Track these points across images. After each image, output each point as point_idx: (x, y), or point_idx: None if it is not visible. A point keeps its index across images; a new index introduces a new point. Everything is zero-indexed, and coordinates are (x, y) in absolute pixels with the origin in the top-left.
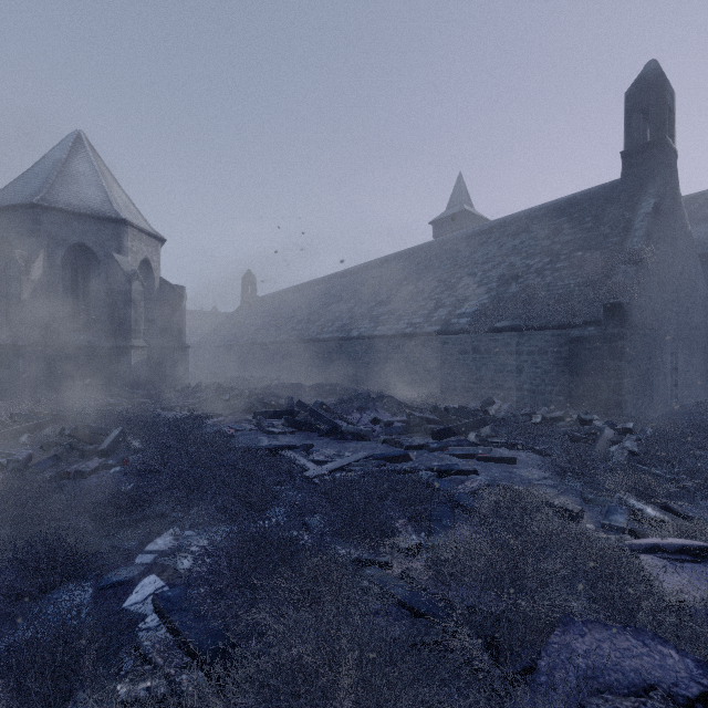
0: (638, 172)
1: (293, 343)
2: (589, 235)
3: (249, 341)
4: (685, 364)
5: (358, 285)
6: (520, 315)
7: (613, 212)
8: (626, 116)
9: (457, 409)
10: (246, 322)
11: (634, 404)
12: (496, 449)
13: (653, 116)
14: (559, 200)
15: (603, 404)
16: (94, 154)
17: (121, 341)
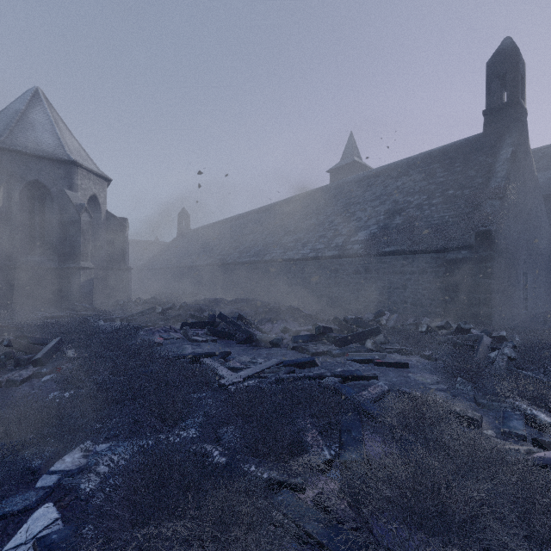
0: (497, 126)
1: (218, 266)
2: (458, 177)
3: (183, 264)
4: (533, 282)
5: (271, 219)
6: (404, 242)
7: (477, 159)
8: (487, 82)
9: (355, 320)
10: (180, 249)
11: (499, 314)
12: (390, 355)
13: (509, 82)
14: (432, 150)
15: (475, 315)
16: (50, 107)
17: (71, 263)
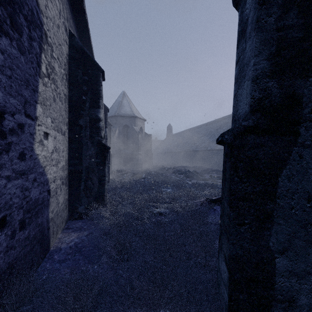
0: None
1: (186, 152)
2: None
3: (170, 151)
4: None
5: (212, 129)
6: None
7: None
8: None
9: None
10: (168, 144)
11: None
12: None
13: None
14: None
15: None
16: (127, 97)
17: (135, 152)
